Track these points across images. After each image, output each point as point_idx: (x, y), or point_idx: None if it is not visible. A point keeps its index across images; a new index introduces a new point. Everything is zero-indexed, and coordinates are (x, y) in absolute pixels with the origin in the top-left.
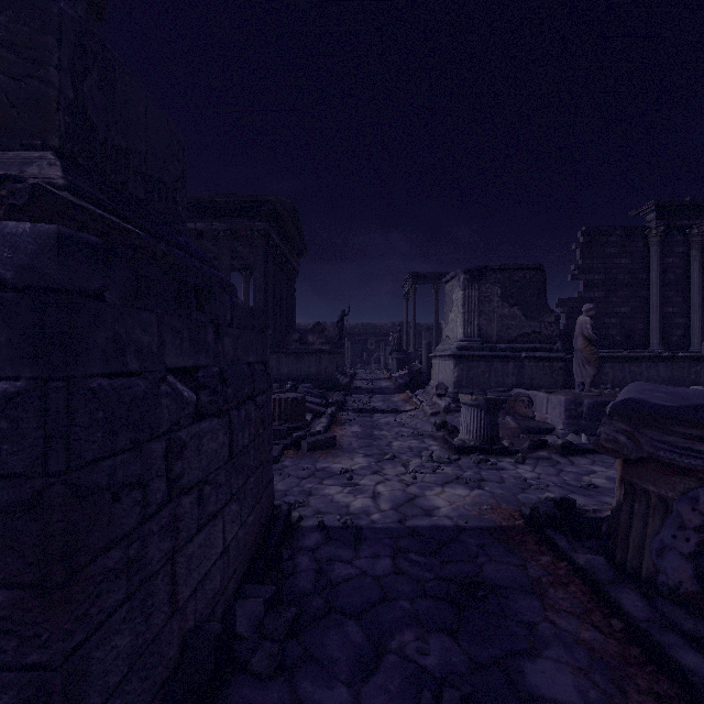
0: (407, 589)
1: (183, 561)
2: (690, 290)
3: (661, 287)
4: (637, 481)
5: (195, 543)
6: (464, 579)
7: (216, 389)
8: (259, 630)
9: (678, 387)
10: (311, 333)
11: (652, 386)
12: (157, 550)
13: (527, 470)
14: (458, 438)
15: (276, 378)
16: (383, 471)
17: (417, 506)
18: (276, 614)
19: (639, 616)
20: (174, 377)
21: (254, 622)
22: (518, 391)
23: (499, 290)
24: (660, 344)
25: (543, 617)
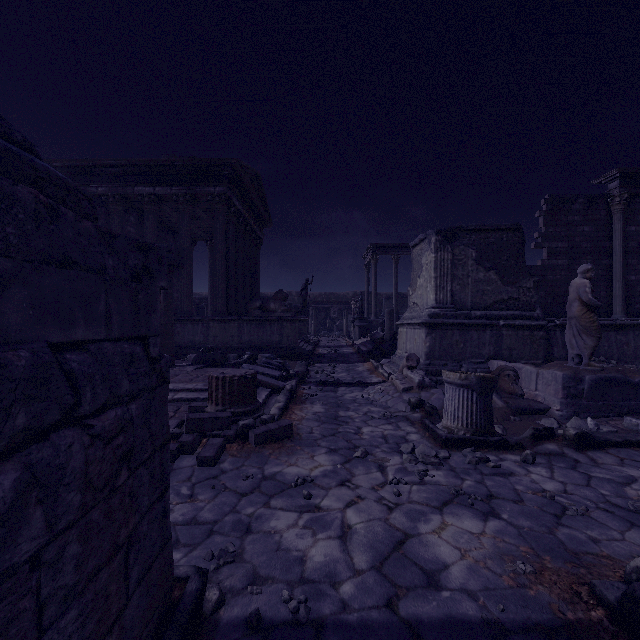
0: None
1: None
2: None
3: (624, 255)
4: None
5: None
6: None
7: None
8: None
9: None
10: (273, 301)
11: None
12: None
13: (543, 475)
14: (442, 424)
15: (237, 347)
16: (353, 479)
17: (411, 561)
18: None
19: None
20: None
21: None
22: (497, 362)
23: (474, 253)
24: (623, 312)
25: None
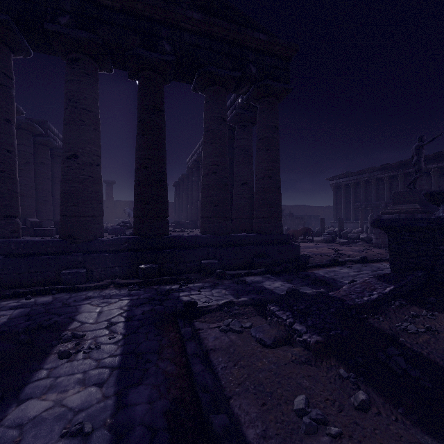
0: None
1: None
2: None
3: None
4: None
5: None
6: None
7: None
8: None
9: None
10: None
11: None
12: None
13: None
14: None
15: None
16: None
17: None
18: None
19: None
20: None
21: None
22: None
23: None
24: None
25: None
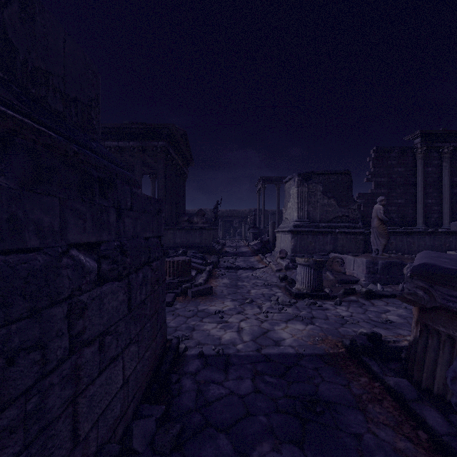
0: (264, 405)
1: (84, 401)
2: (442, 189)
3: (424, 186)
4: (430, 323)
5: (96, 384)
6: (306, 397)
7: (116, 259)
8: (151, 445)
9: (456, 255)
10: (196, 216)
11: (438, 254)
12: (58, 398)
13: (343, 310)
14: (295, 287)
15: (172, 246)
16: (244, 311)
17: (269, 338)
18: (165, 430)
19: (441, 430)
20: (78, 251)
21: (147, 438)
22: (334, 254)
23: (321, 188)
24: (423, 224)
25: (367, 429)
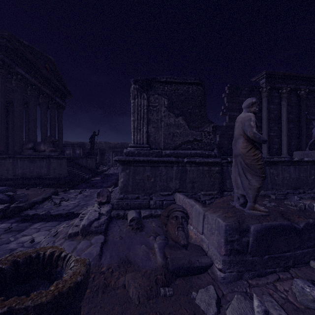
0: None
1: None
2: (281, 123)
3: (268, 121)
4: None
5: None
6: None
7: None
8: None
9: None
10: (43, 143)
11: None
12: None
13: None
14: None
15: (11, 178)
16: None
17: None
18: None
19: None
20: None
21: None
22: (179, 196)
23: (166, 101)
24: (267, 153)
25: None
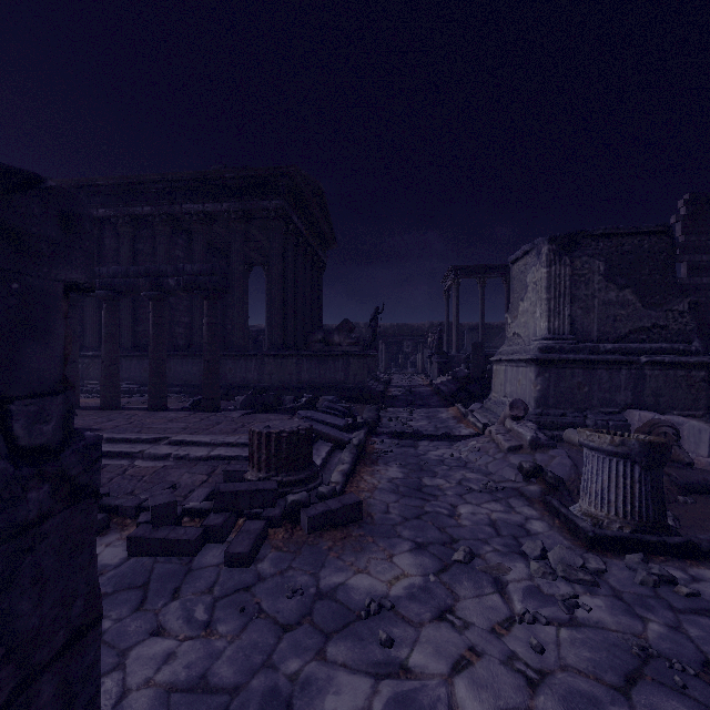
0: None
1: None
2: None
3: None
4: None
5: None
6: None
7: None
8: None
9: None
10: (338, 332)
11: None
12: None
13: None
14: (580, 509)
15: (296, 387)
16: (457, 607)
17: None
18: None
19: None
20: None
21: None
22: (640, 413)
23: (602, 266)
24: None
25: None
